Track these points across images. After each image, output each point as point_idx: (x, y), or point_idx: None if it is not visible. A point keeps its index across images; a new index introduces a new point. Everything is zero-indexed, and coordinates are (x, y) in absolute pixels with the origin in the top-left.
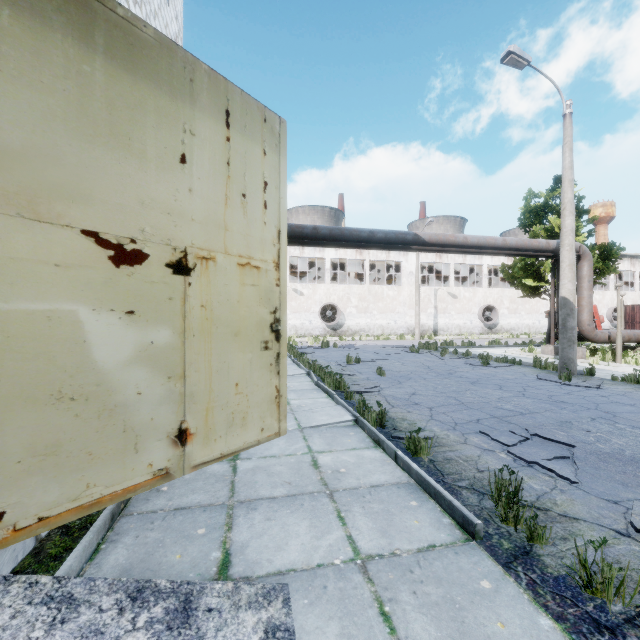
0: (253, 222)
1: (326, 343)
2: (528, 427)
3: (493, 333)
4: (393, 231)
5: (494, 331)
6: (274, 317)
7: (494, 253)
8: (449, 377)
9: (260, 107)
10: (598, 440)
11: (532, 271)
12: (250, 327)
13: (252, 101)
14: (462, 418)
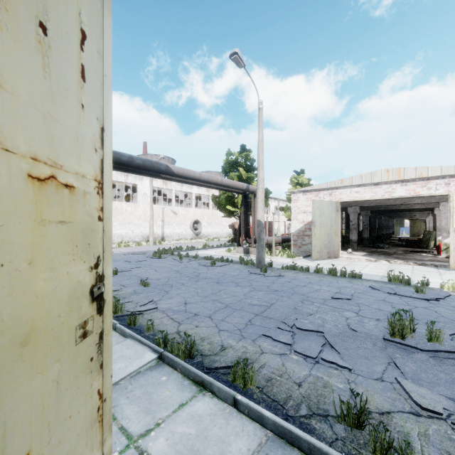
0: (61, 94)
1: None
2: (284, 320)
3: (199, 238)
4: (150, 160)
5: (199, 237)
6: (95, 274)
7: (214, 187)
8: (199, 280)
9: None
10: (323, 321)
11: (232, 201)
12: (56, 309)
13: None
14: (239, 322)
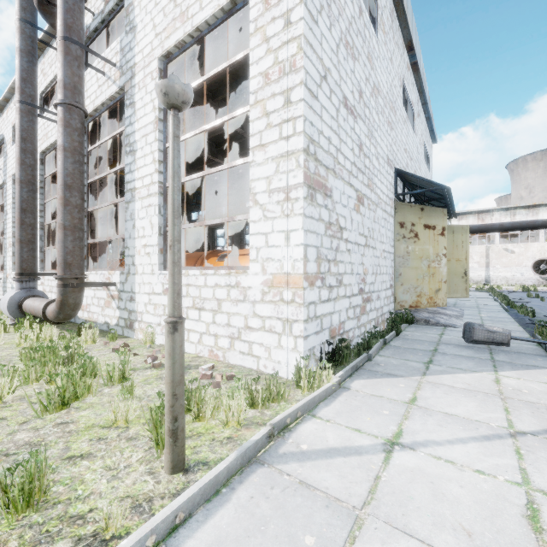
0: (459, 251)
1: (526, 289)
2: None
3: None
4: None
5: None
6: (465, 271)
7: None
8: None
9: (461, 226)
10: None
11: None
12: (458, 273)
13: (459, 225)
14: None
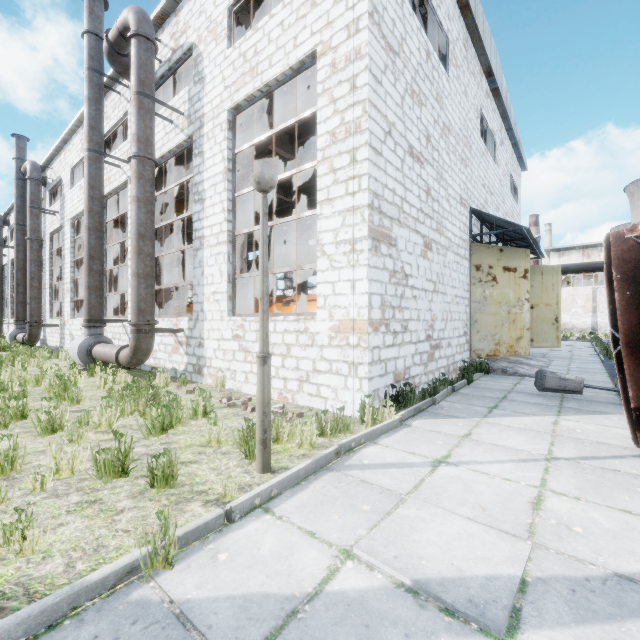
0: (549, 294)
1: None
2: None
3: None
4: None
5: None
6: (556, 317)
7: None
8: None
9: (551, 266)
10: None
11: None
12: (548, 319)
13: (549, 266)
14: None
